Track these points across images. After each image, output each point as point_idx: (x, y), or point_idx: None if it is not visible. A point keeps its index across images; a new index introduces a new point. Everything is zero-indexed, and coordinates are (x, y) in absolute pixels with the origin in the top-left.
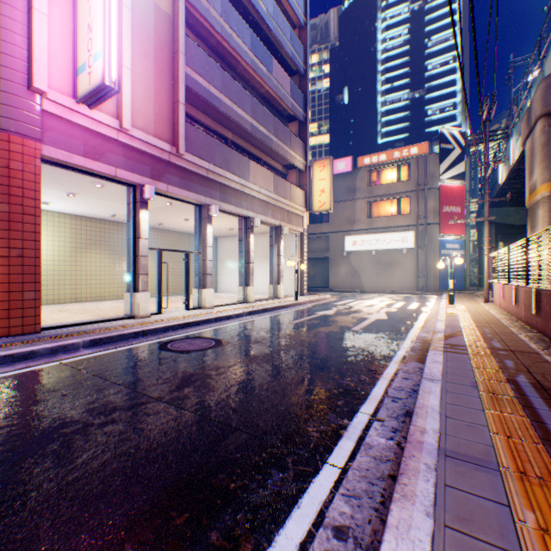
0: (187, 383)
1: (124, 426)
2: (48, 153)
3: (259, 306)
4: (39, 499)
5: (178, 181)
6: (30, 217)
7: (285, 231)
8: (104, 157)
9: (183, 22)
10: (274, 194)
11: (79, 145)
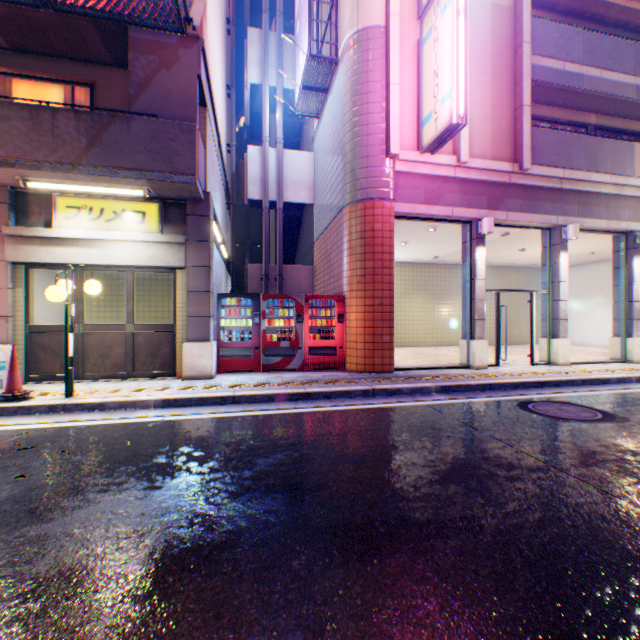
0: (590, 461)
1: (535, 488)
2: (397, 210)
3: None
4: (491, 529)
5: (518, 204)
6: (385, 270)
7: None
8: (440, 200)
9: (527, 3)
10: None
11: (420, 195)
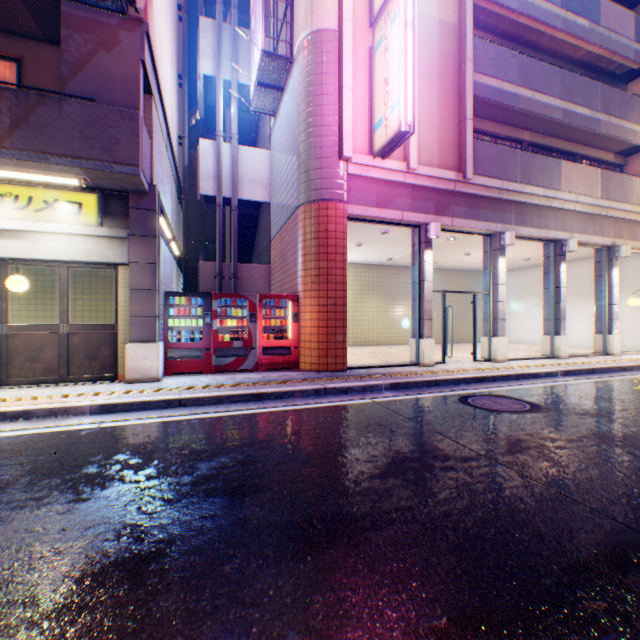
0: (516, 448)
1: (466, 477)
2: (350, 212)
3: (578, 364)
4: (422, 518)
5: (463, 211)
6: (339, 270)
7: (622, 252)
8: (392, 204)
9: (470, 24)
10: (600, 199)
11: (372, 198)
